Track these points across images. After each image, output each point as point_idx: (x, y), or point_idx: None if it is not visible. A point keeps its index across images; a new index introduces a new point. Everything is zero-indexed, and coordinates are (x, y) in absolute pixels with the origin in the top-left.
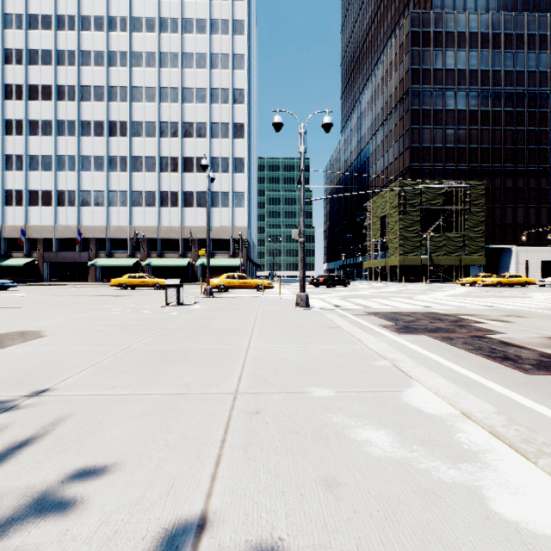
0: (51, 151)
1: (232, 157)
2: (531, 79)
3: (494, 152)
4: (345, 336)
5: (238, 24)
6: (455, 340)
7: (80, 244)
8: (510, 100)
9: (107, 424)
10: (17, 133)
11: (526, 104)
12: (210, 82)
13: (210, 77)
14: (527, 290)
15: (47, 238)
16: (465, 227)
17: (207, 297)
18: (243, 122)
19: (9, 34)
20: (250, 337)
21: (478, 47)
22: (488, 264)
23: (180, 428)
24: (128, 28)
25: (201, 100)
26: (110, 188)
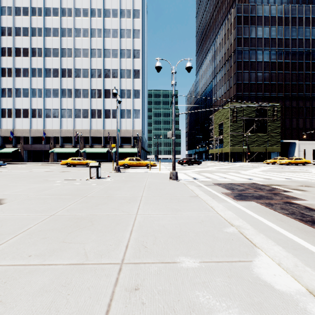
0: (28, 86)
1: (132, 89)
2: (307, 43)
3: (285, 86)
4: (202, 203)
5: (136, 12)
6: (274, 206)
7: (45, 139)
8: (294, 55)
9: (5, 304)
10: (8, 75)
11: (304, 58)
12: (120, 45)
13: (120, 43)
14: (306, 167)
15: (26, 136)
16: (268, 130)
17: (117, 172)
18: (139, 69)
19: (4, 18)
20: (139, 204)
21: (276, 25)
22: (282, 151)
23: (66, 311)
24: (72, 15)
25: (115, 56)
26: (62, 107)
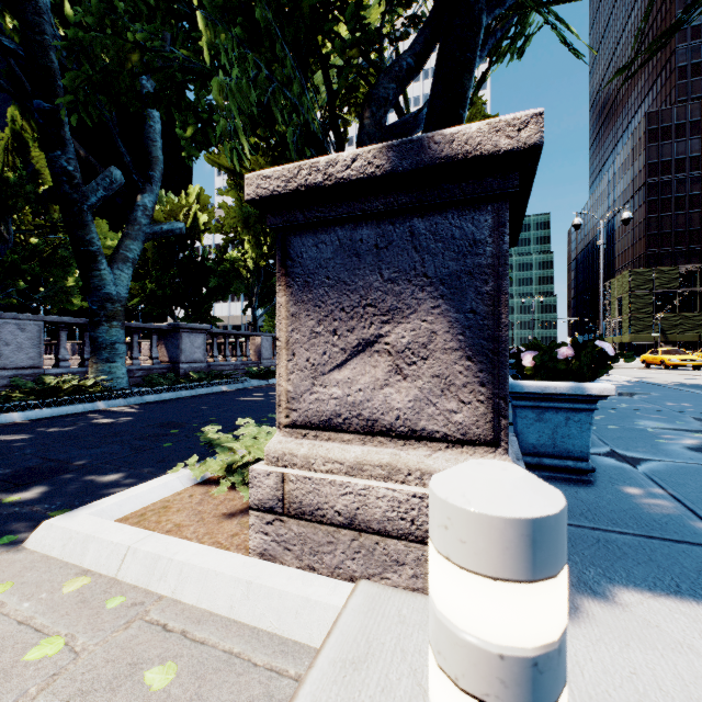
0: None
1: None
2: None
3: None
4: None
5: None
6: None
7: None
8: None
9: None
10: None
11: None
12: None
13: None
14: None
15: None
16: None
17: None
18: None
19: None
20: None
21: None
22: None
23: None
24: None
25: None
26: None
